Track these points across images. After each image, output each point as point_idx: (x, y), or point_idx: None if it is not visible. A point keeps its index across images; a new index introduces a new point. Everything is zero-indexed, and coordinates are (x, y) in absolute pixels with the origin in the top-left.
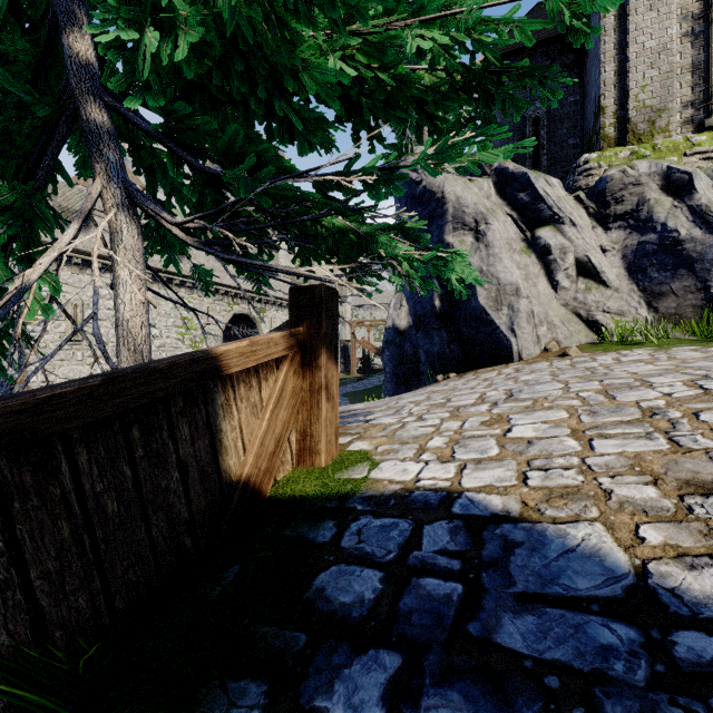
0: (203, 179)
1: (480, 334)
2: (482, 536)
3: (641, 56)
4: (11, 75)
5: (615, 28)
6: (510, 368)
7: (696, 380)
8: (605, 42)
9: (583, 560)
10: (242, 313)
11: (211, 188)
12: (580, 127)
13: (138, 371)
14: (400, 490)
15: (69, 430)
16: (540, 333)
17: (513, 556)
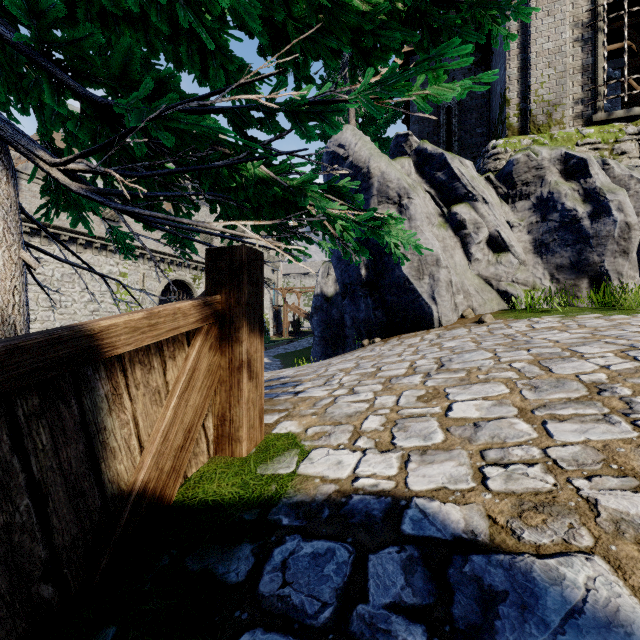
0: (92, 112)
1: (403, 302)
2: (448, 578)
3: (540, 56)
4: None
5: (518, 29)
6: (432, 333)
7: (626, 351)
8: (510, 42)
9: (601, 634)
10: (178, 279)
11: (103, 124)
12: (487, 118)
13: None
14: (335, 494)
15: None
16: (458, 301)
17: (497, 620)
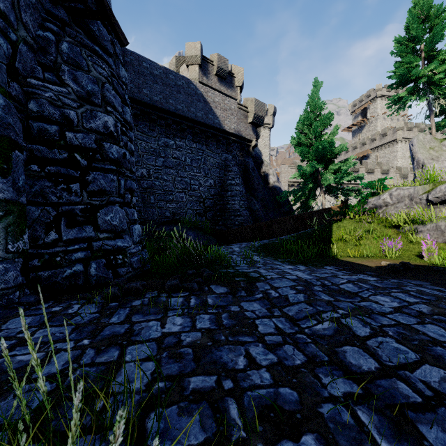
0: (330, 190)
1: None
2: None
3: None
4: (312, 182)
5: None
6: None
7: None
8: None
9: None
10: None
11: (331, 191)
12: None
13: (325, 208)
14: None
15: (321, 212)
16: None
17: None
